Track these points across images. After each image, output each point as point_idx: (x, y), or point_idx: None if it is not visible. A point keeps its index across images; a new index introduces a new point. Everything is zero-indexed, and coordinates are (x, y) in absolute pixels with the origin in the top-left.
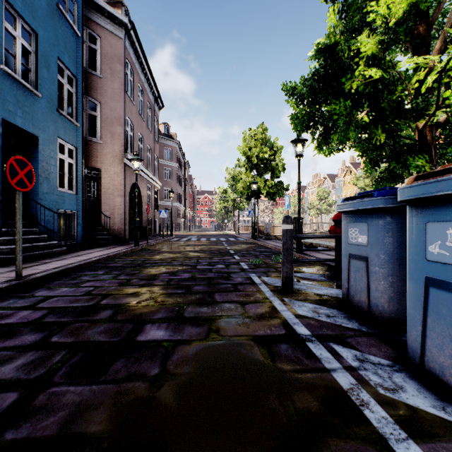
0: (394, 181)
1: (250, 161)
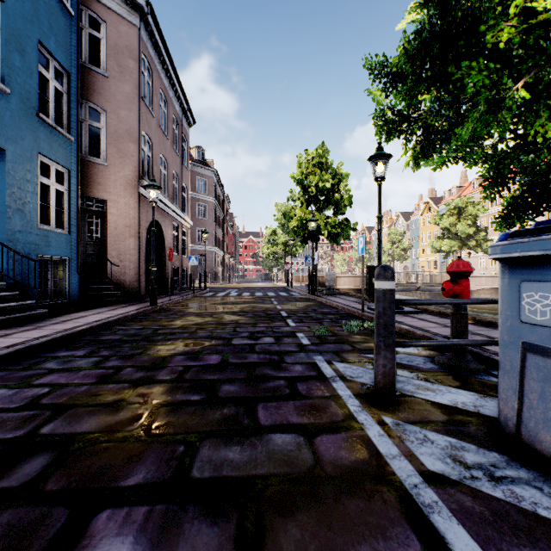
0: (538, 210)
1: (306, 192)
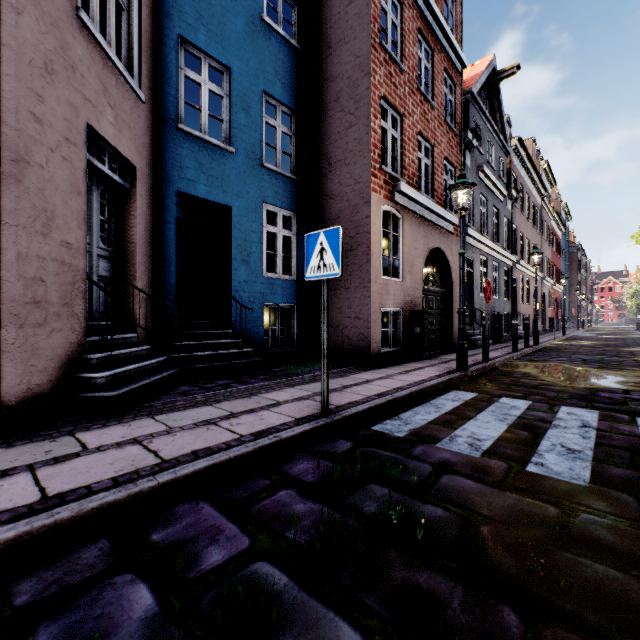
0: None
1: None
